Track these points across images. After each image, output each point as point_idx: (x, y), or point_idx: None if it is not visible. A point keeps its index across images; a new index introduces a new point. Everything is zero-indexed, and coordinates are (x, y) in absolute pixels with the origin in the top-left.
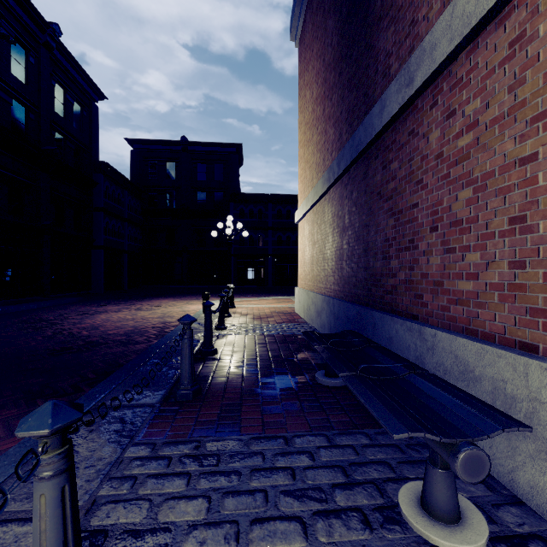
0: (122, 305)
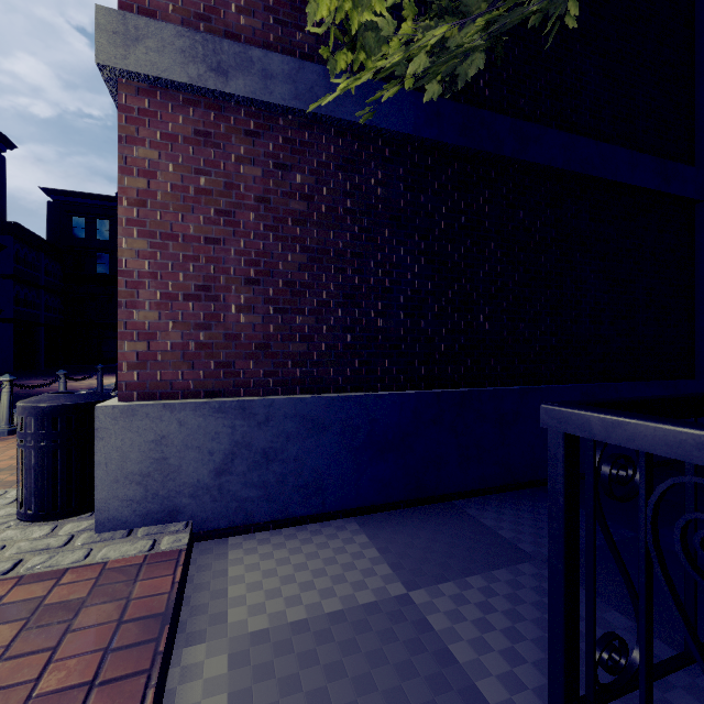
0: (46, 380)
